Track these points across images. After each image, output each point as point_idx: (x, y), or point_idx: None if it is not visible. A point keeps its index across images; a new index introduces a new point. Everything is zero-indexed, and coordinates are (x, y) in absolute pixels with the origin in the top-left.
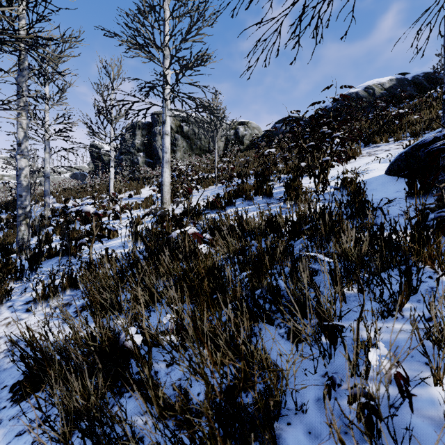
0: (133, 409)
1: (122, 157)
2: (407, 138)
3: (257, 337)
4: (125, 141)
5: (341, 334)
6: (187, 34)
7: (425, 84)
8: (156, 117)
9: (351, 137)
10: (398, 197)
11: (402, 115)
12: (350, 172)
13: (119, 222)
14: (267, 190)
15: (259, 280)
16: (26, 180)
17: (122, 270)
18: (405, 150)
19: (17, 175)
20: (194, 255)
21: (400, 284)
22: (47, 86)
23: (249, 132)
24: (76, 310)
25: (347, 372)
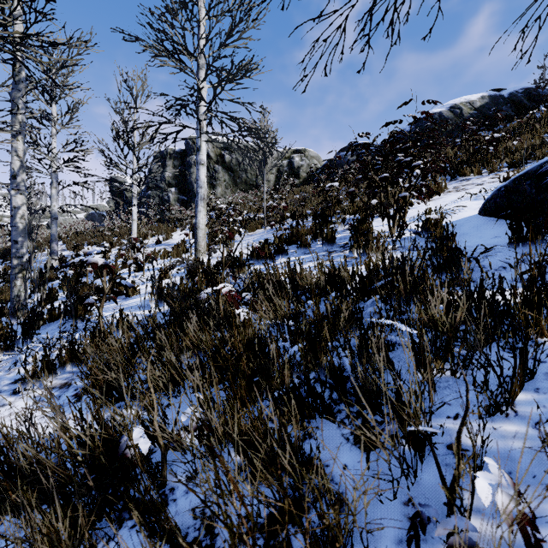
0: (136, 546)
1: (149, 193)
2: (504, 169)
3: (312, 439)
4: (151, 173)
5: (431, 441)
6: (227, 38)
7: (525, 102)
8: (192, 144)
9: (436, 167)
10: (498, 244)
11: (497, 141)
12: (433, 212)
13: (141, 275)
14: (328, 235)
15: (315, 357)
16: (23, 222)
17: (137, 341)
18: (504, 183)
19: (12, 216)
20: (231, 321)
21: (513, 368)
22: (54, 105)
23: (306, 162)
24: (76, 393)
25: (440, 498)
